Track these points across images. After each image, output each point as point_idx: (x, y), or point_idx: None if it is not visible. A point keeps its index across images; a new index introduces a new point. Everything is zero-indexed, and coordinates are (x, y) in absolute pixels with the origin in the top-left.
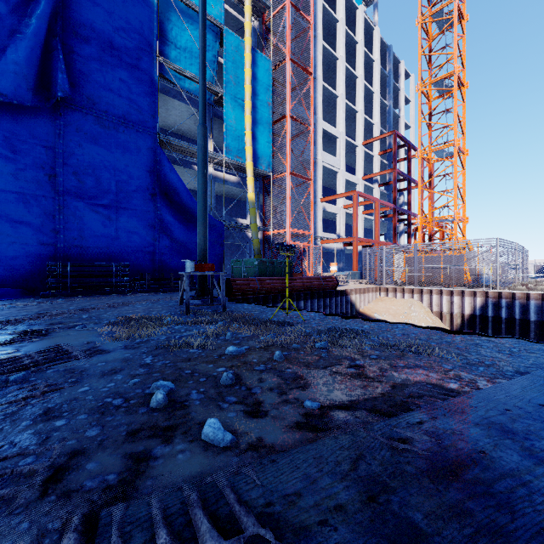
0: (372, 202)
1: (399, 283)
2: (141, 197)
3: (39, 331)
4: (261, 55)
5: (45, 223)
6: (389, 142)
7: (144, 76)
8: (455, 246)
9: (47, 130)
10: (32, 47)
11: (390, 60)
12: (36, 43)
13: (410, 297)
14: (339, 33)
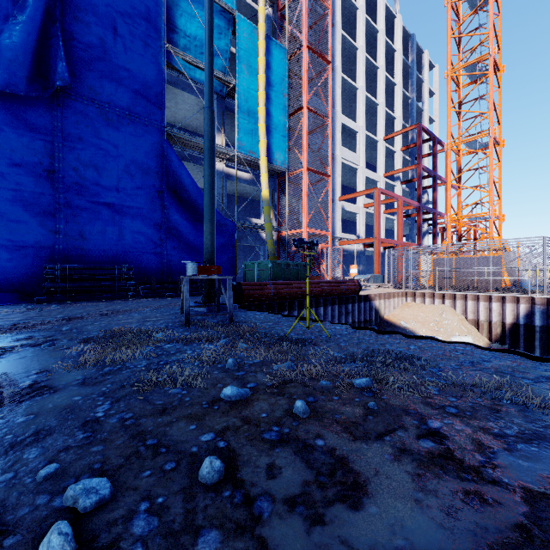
0: (395, 200)
1: (427, 287)
2: (147, 195)
3: None
4: (276, 43)
5: (43, 223)
6: (412, 137)
7: (151, 65)
8: (490, 247)
9: (45, 122)
10: (28, 32)
11: (413, 50)
12: (33, 28)
13: (441, 302)
14: (359, 21)
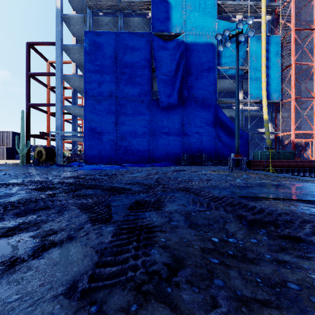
0: None
1: None
2: (210, 127)
3: (195, 171)
4: (272, 37)
5: (180, 141)
6: None
7: (211, 78)
8: None
9: (181, 110)
10: (178, 85)
11: None
12: (179, 83)
13: None
14: None
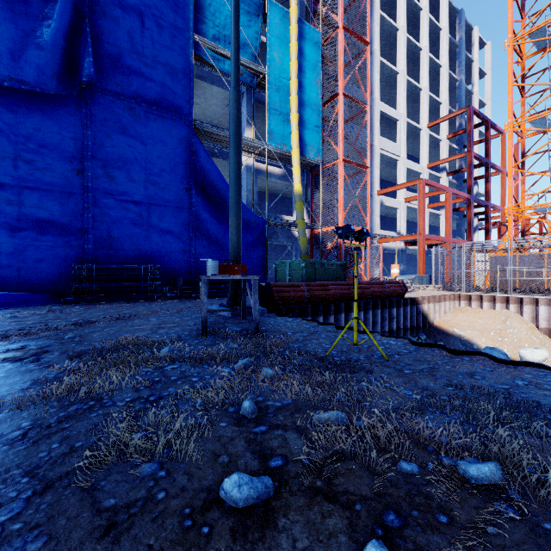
0: (442, 192)
1: (485, 289)
2: (175, 192)
3: None
4: (309, 27)
5: (73, 223)
6: (460, 123)
7: (178, 58)
8: None
9: (75, 121)
10: (58, 29)
11: (461, 27)
12: (62, 25)
13: (504, 307)
14: None
